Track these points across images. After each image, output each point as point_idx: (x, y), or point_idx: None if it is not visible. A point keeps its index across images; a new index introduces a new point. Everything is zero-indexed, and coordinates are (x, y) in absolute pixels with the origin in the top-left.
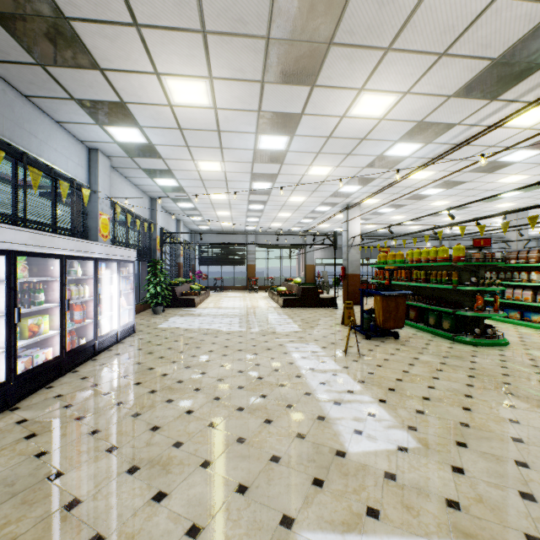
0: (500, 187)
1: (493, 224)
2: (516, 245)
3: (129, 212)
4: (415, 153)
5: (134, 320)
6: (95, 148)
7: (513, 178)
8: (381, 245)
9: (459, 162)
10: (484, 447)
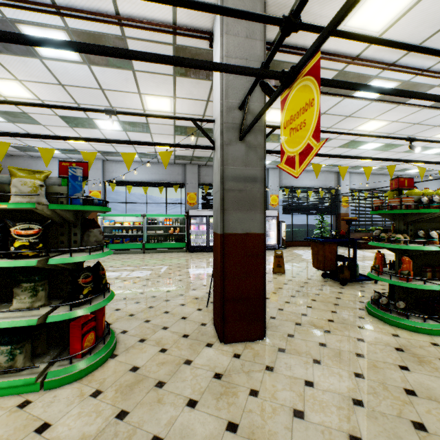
0: None
1: None
2: None
3: (302, 188)
4: (398, 79)
5: (276, 244)
6: (268, 168)
7: None
8: None
9: None
10: (188, 279)
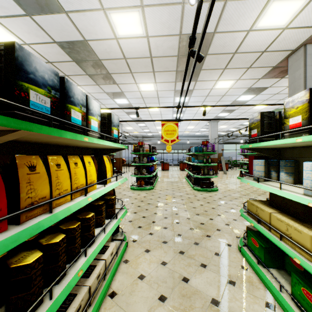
0: (162, 113)
1: (227, 129)
2: (210, 142)
3: None
4: None
5: None
6: None
7: (153, 109)
8: (183, 142)
9: (104, 105)
10: None
